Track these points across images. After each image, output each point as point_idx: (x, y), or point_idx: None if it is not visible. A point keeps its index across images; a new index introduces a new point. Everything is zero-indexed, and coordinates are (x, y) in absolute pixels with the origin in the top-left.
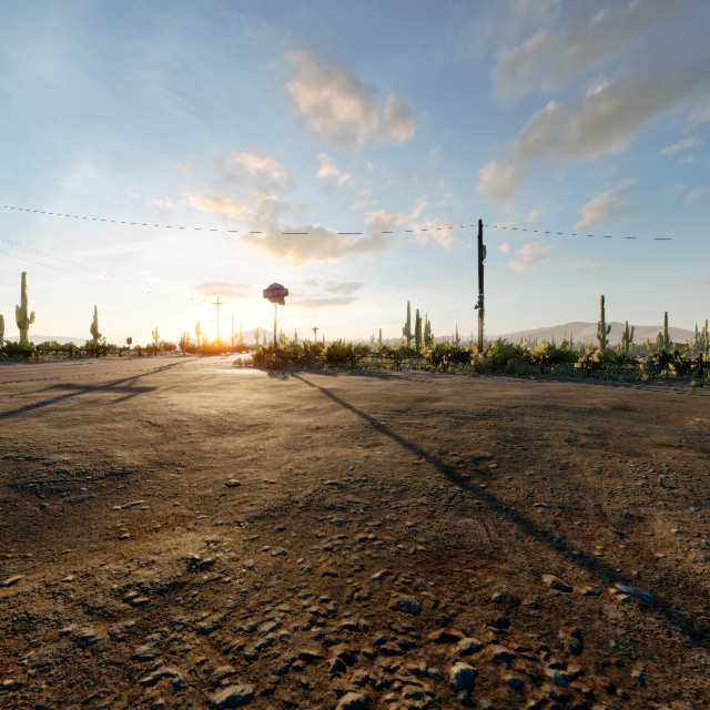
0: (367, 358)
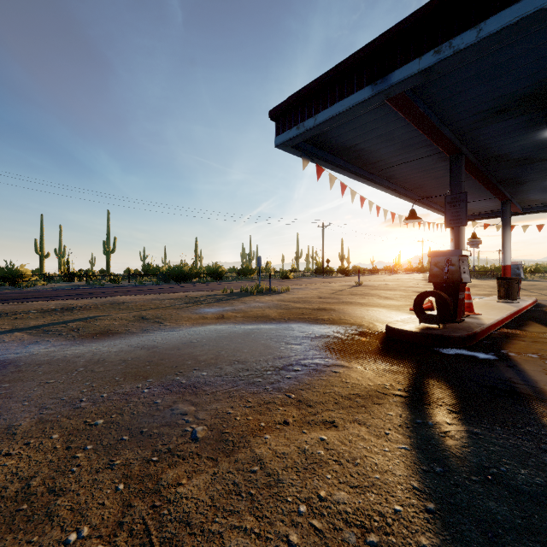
0: (540, 274)
